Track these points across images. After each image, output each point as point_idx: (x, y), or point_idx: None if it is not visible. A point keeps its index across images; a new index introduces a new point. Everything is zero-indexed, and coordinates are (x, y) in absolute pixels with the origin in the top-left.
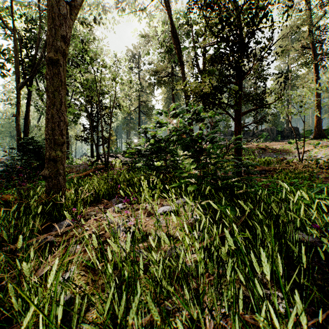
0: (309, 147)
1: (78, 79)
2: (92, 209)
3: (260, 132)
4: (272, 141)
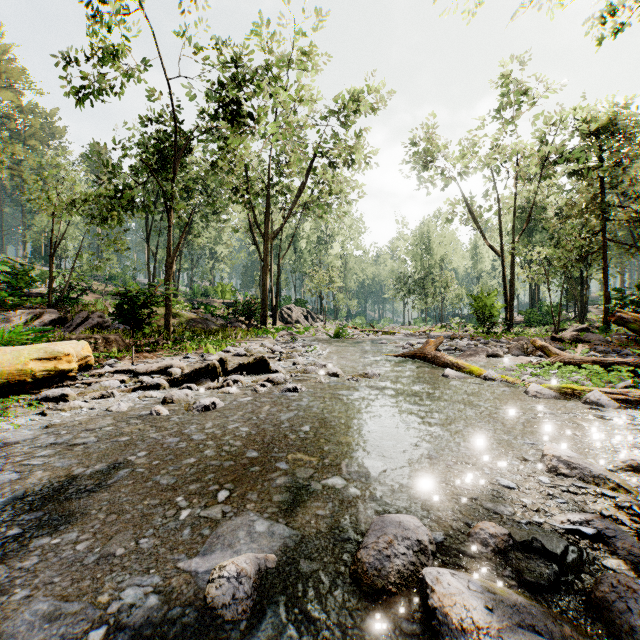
0: None
1: None
2: None
3: None
4: None
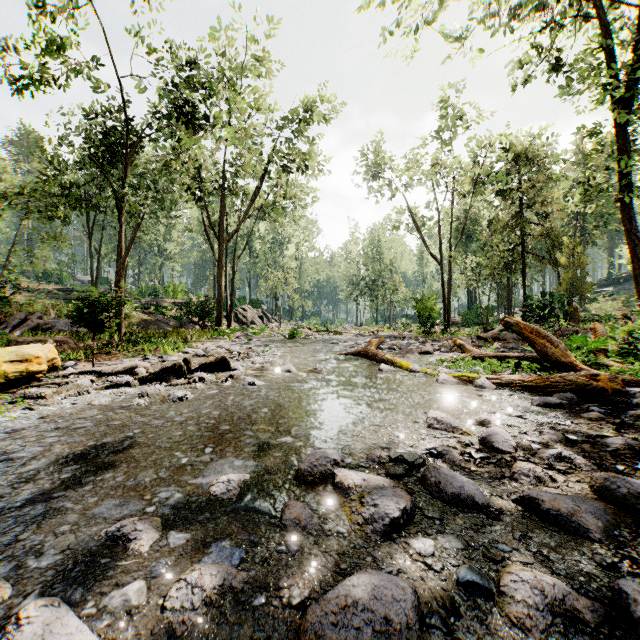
0: None
1: None
2: None
3: None
4: None
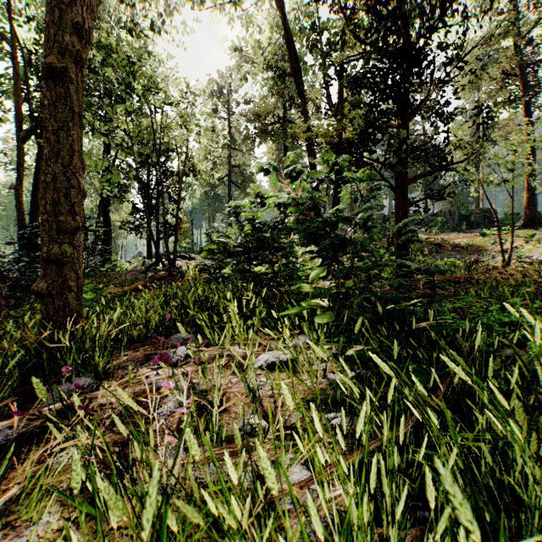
0: (517, 241)
1: (125, 125)
2: (130, 357)
3: (432, 218)
4: (452, 231)
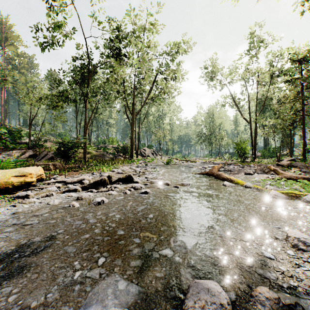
0: None
1: None
2: None
3: None
4: None
